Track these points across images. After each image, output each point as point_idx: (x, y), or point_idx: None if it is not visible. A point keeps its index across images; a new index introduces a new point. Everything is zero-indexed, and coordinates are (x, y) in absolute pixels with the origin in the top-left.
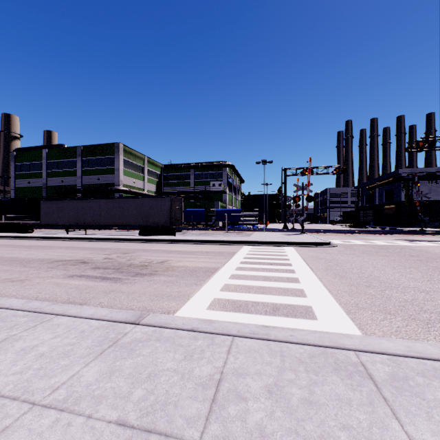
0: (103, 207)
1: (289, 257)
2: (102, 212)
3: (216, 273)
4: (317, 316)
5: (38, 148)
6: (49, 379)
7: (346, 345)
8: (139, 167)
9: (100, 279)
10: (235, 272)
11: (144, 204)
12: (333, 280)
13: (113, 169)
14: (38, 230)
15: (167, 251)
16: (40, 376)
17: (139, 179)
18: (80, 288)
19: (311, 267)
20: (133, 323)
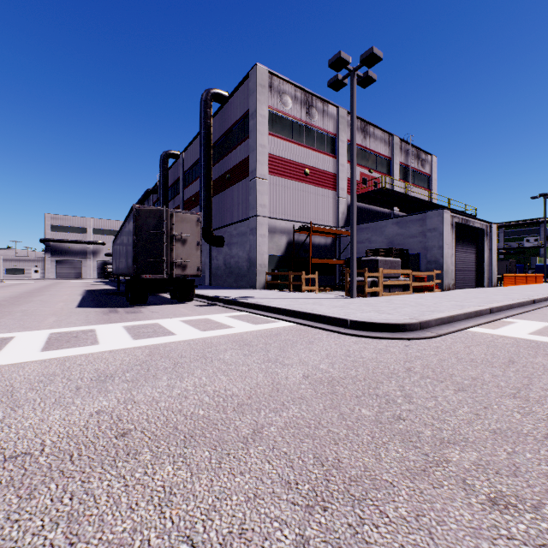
0: None
1: None
2: None
3: None
4: None
5: None
6: None
7: None
8: None
9: None
10: None
11: None
12: None
13: None
14: None
15: None
16: None
17: None
18: None
19: None
20: None
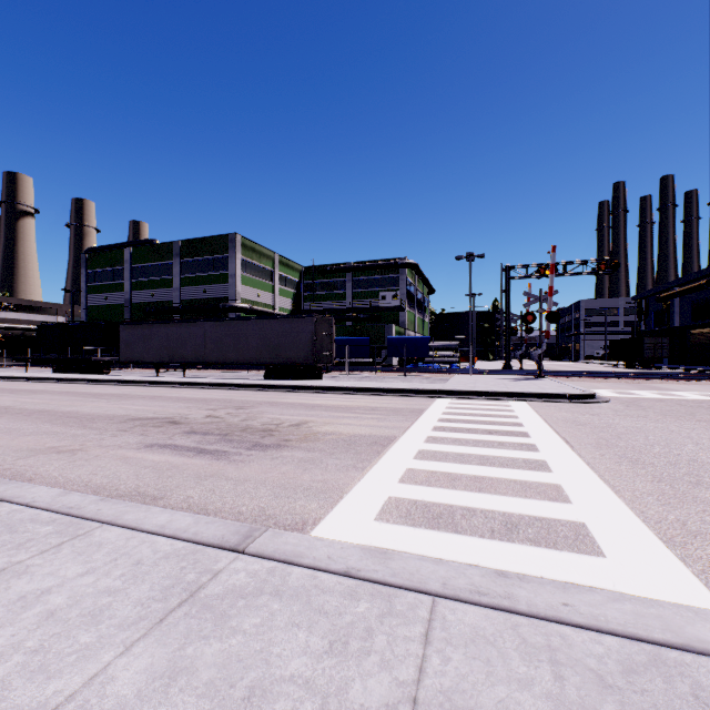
0: (210, 334)
1: (521, 420)
2: (209, 341)
3: (390, 448)
4: (602, 548)
5: (118, 247)
6: (46, 681)
7: (709, 644)
8: (265, 271)
9: (193, 452)
10: (425, 446)
11: (273, 329)
12: (617, 469)
13: (226, 275)
14: (117, 370)
15: (307, 405)
16: (30, 671)
17: (267, 290)
18: (159, 468)
19: (568, 441)
20: (234, 549)
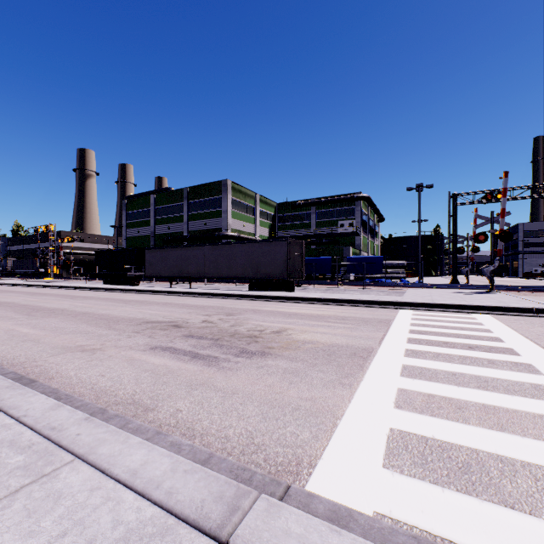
0: (208, 255)
1: (497, 334)
2: (207, 261)
3: (371, 361)
4: None
5: (146, 194)
6: None
7: None
8: (249, 207)
9: (188, 357)
10: (407, 361)
11: (255, 251)
12: None
13: (220, 211)
14: (144, 283)
15: (284, 313)
16: None
17: (250, 222)
18: (157, 372)
19: None
20: (214, 536)
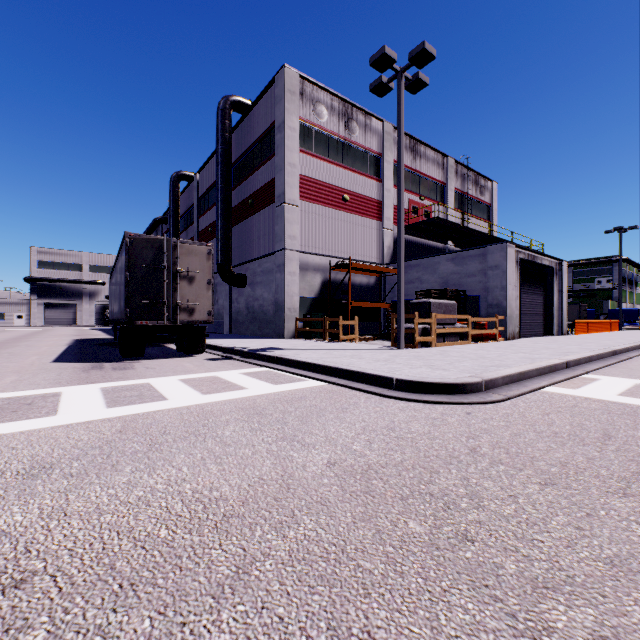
0: None
1: None
2: None
3: None
4: None
5: None
6: None
7: None
8: None
9: None
10: None
11: None
12: None
13: None
14: None
15: None
16: None
17: None
18: None
19: None
20: None
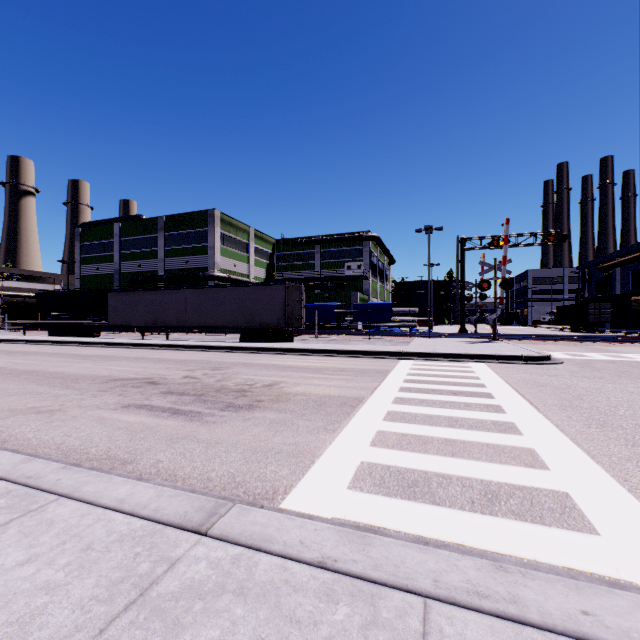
0: (190, 300)
1: (483, 381)
2: (189, 307)
3: (359, 409)
4: (593, 523)
5: (109, 222)
6: None
7: None
8: (242, 244)
9: (168, 413)
10: (393, 407)
11: (247, 295)
12: (587, 431)
13: (206, 247)
14: (107, 334)
15: (279, 366)
16: None
17: (243, 260)
18: (132, 429)
19: (532, 402)
20: (196, 531)
